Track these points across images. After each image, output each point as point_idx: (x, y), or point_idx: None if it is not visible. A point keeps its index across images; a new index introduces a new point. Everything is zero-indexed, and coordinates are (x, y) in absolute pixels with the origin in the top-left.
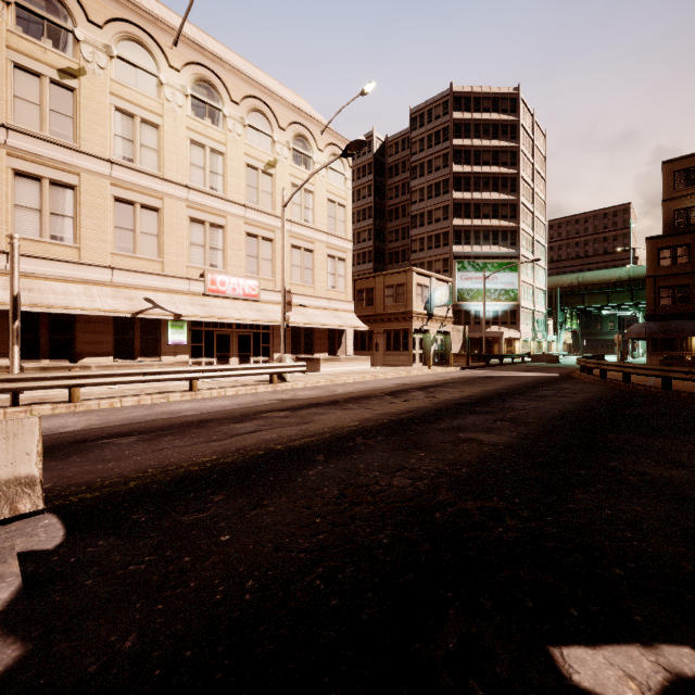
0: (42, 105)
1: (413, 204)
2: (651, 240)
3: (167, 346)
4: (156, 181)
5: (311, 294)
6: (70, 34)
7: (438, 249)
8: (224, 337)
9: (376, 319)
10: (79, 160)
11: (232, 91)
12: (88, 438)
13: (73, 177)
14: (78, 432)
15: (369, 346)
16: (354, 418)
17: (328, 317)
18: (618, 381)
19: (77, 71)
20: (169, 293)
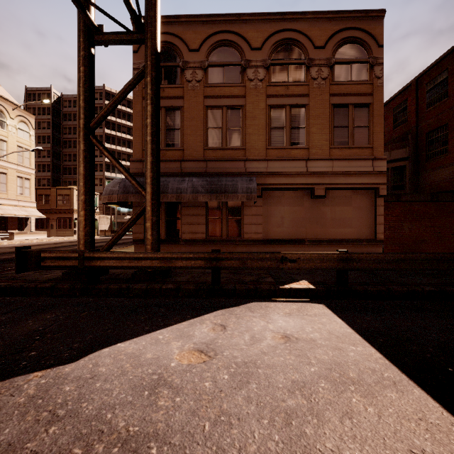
0: None
1: None
2: None
3: None
4: None
5: (5, 198)
6: None
7: (96, 172)
8: None
9: (51, 212)
10: None
11: None
12: None
13: None
14: None
15: (47, 226)
16: (38, 247)
17: (18, 211)
18: None
19: None
20: None
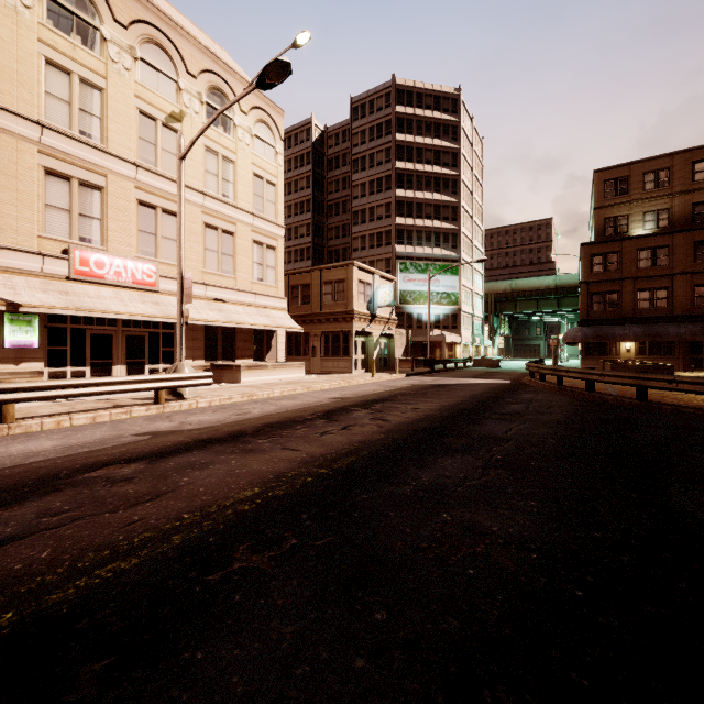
0: None
1: (354, 199)
2: (584, 246)
3: (3, 350)
4: None
5: (231, 287)
6: None
7: (380, 248)
8: (103, 337)
9: (313, 320)
10: None
11: (117, 8)
12: None
13: None
14: None
15: (305, 351)
16: (255, 476)
17: (253, 315)
18: (579, 390)
19: None
20: (6, 273)
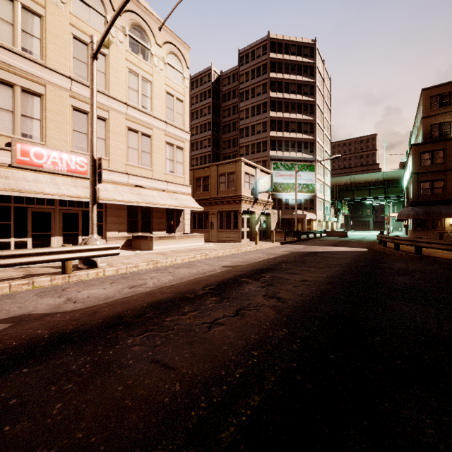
0: None
1: (240, 120)
2: (415, 146)
3: None
4: None
5: (148, 176)
6: None
7: (259, 153)
8: (42, 214)
9: (211, 202)
10: None
11: None
12: None
13: None
14: None
15: (206, 225)
16: None
17: (165, 198)
18: (443, 259)
19: None
20: None
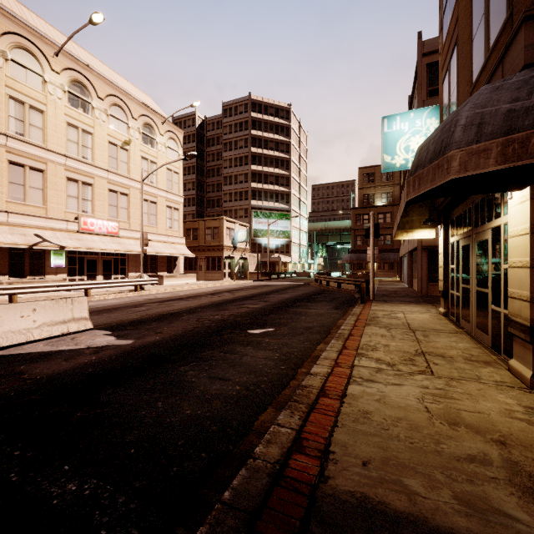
0: None
1: (224, 169)
2: (353, 209)
3: (50, 268)
4: (42, 151)
5: (155, 232)
6: None
7: (241, 201)
8: (92, 261)
9: (199, 249)
10: None
11: (99, 90)
12: None
13: None
14: None
15: (195, 267)
16: (195, 303)
17: (167, 248)
18: (325, 285)
19: None
20: (52, 231)
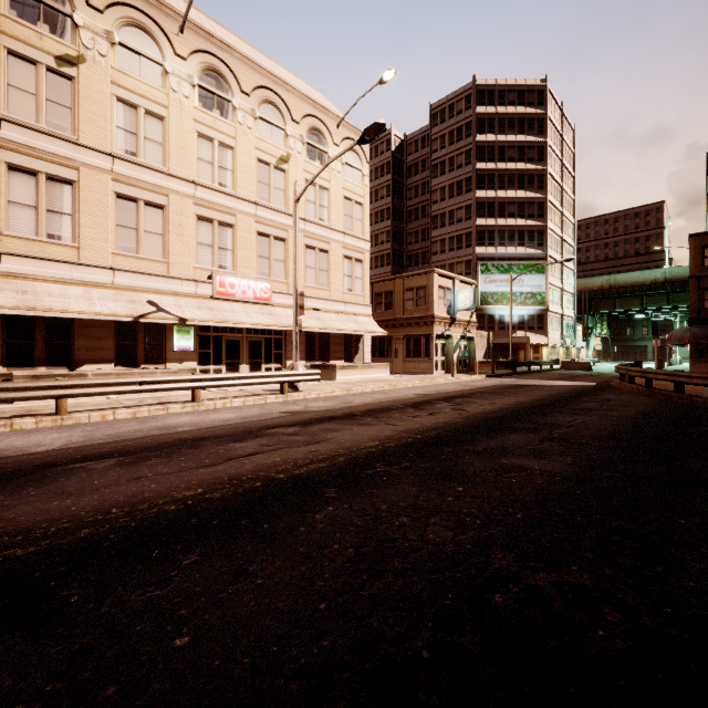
0: (38, 95)
1: (433, 204)
2: (694, 237)
3: (173, 353)
4: (161, 177)
5: (326, 298)
6: (68, 18)
7: (460, 250)
8: (233, 342)
9: (395, 324)
10: (78, 153)
11: (243, 81)
12: (59, 460)
13: (71, 172)
14: (51, 453)
15: (388, 353)
16: (373, 436)
17: (344, 322)
18: (668, 392)
19: (76, 58)
20: (175, 296)
